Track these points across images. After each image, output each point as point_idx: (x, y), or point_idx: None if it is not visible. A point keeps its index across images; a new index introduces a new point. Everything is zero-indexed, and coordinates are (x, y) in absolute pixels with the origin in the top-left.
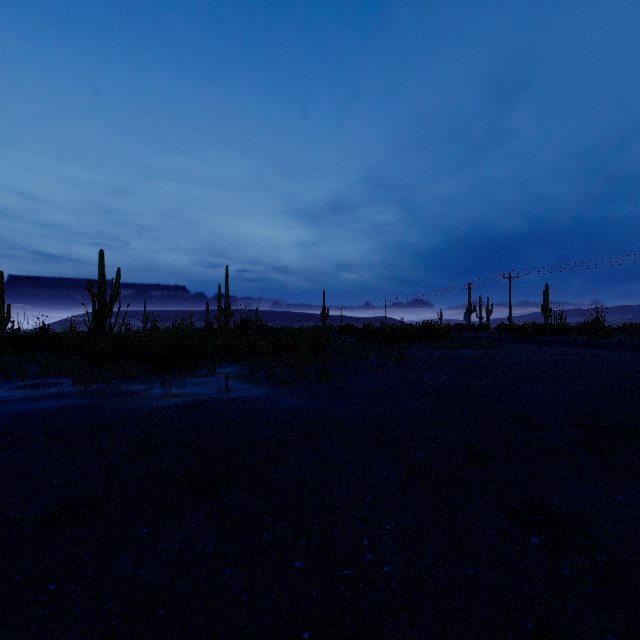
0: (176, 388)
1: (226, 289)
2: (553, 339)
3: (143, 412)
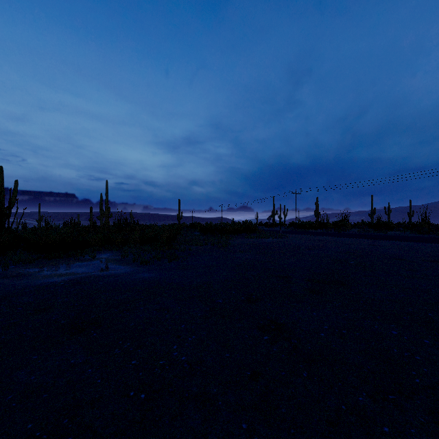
0: (64, 269)
1: (106, 197)
2: (319, 231)
3: (36, 287)
